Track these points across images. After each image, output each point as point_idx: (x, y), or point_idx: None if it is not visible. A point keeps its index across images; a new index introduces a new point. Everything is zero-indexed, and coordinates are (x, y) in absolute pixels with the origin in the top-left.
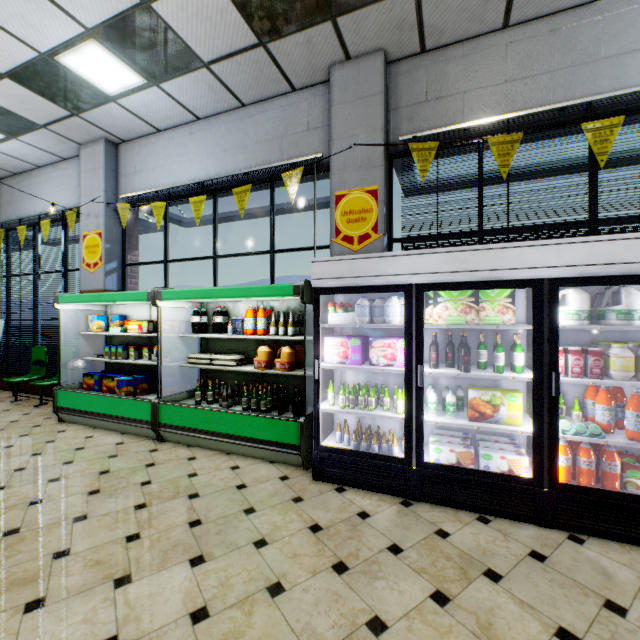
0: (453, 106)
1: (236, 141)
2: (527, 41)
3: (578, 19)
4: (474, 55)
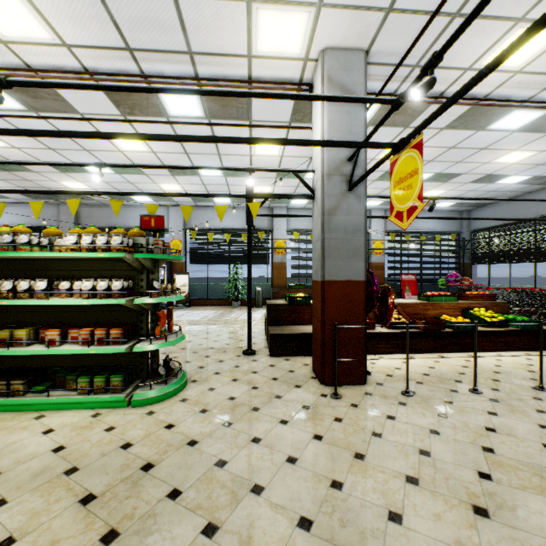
0: (95, 220)
1: (26, 214)
2: (111, 209)
3: (121, 208)
4: (100, 209)
